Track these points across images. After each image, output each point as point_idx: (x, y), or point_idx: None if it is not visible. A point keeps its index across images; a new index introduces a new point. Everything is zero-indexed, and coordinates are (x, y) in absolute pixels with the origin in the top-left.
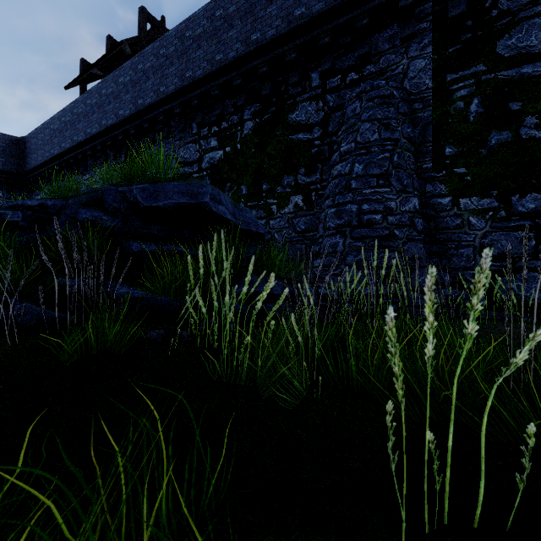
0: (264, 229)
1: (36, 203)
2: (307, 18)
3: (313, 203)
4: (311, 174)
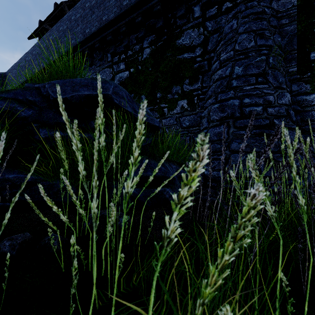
0: (158, 123)
1: None
2: None
3: (195, 105)
4: (194, 83)
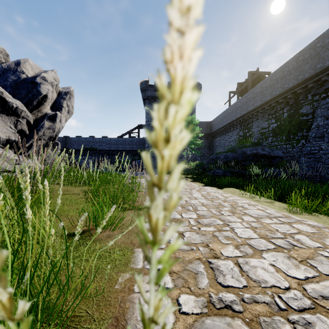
0: (281, 155)
1: (225, 154)
2: (302, 80)
3: None
4: (308, 132)
